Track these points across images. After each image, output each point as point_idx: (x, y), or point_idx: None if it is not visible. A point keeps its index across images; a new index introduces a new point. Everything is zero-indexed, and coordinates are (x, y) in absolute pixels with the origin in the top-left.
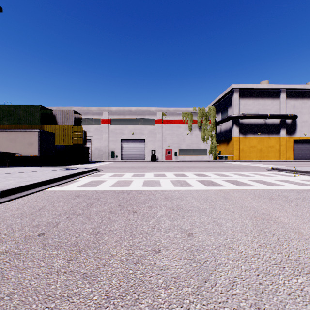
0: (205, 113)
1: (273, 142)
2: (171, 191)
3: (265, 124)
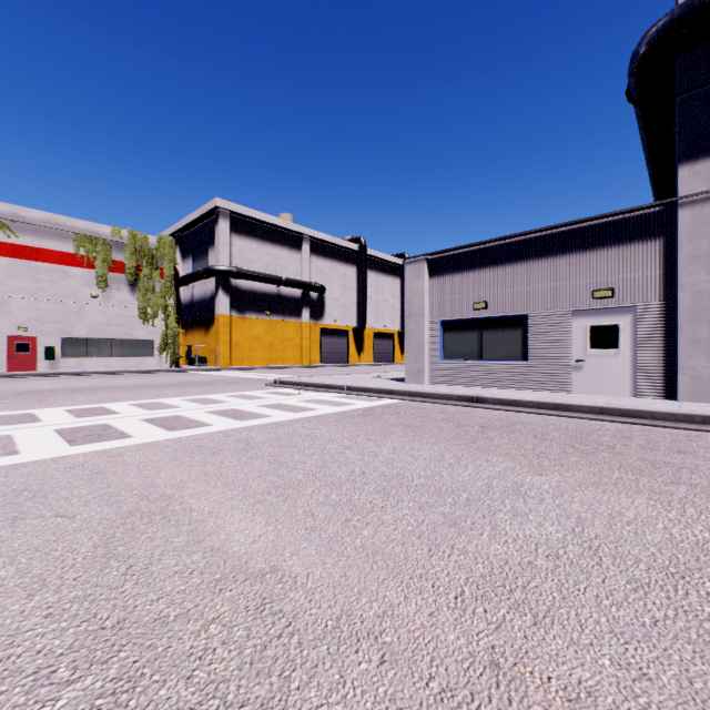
0: (148, 248)
1: (292, 331)
2: None
3: (279, 295)
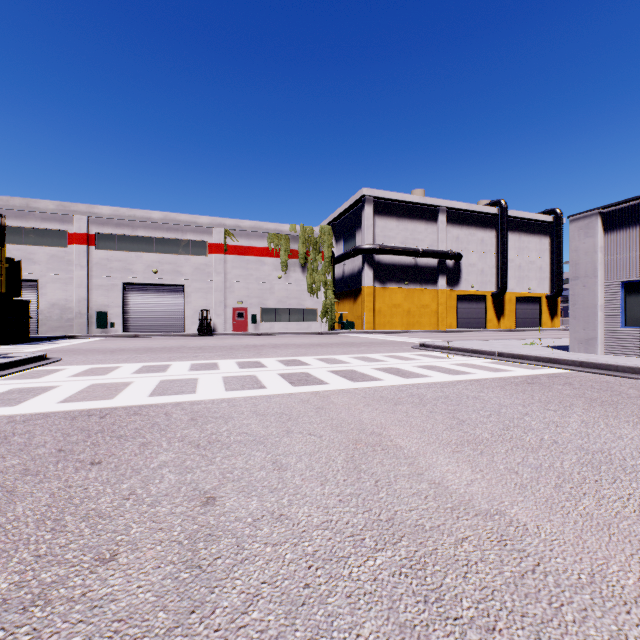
0: (313, 237)
1: (428, 298)
2: (214, 402)
3: (415, 266)
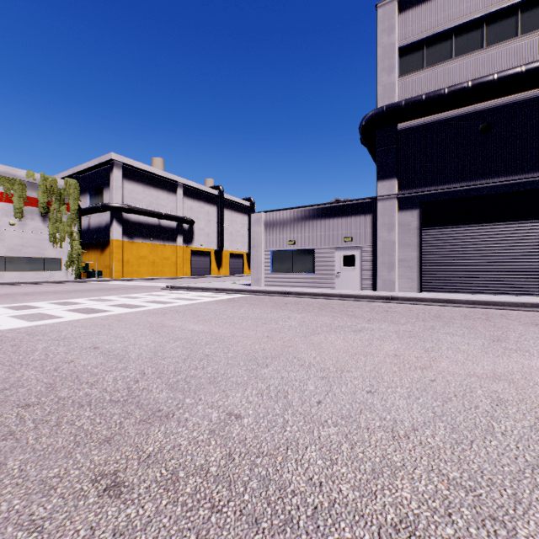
0: (57, 188)
1: (169, 252)
2: (32, 327)
3: (159, 226)
